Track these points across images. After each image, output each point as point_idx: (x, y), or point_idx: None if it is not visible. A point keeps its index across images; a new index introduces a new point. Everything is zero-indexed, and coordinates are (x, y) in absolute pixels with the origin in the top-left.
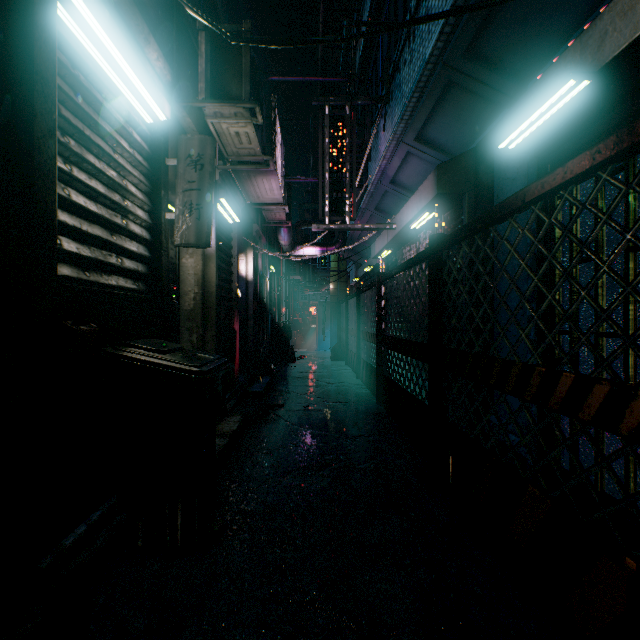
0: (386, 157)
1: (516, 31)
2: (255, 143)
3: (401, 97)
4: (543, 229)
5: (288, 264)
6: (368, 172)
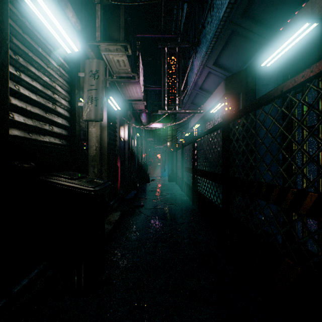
0: (197, 75)
1: (271, 0)
2: (127, 66)
3: (206, 42)
4: (295, 107)
5: (146, 132)
6: (187, 83)
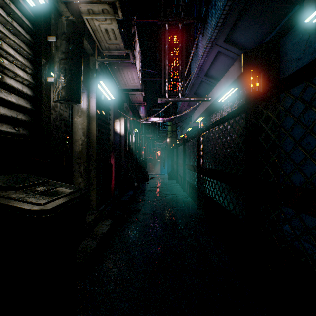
0: (203, 57)
1: None
2: (119, 39)
3: (216, 11)
4: None
5: (145, 128)
6: (190, 71)
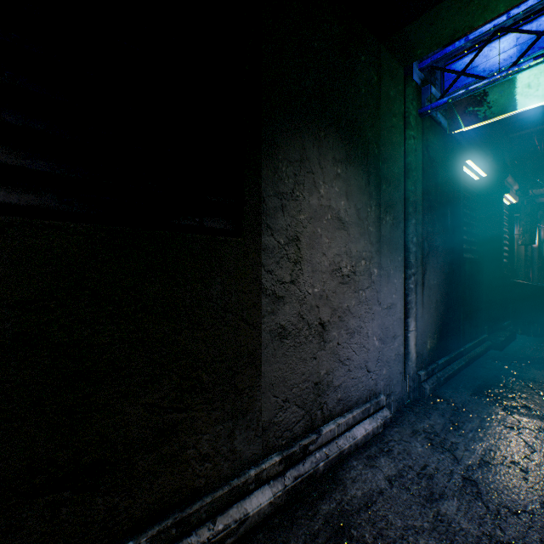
0: None
1: None
2: None
3: None
4: None
5: None
6: None
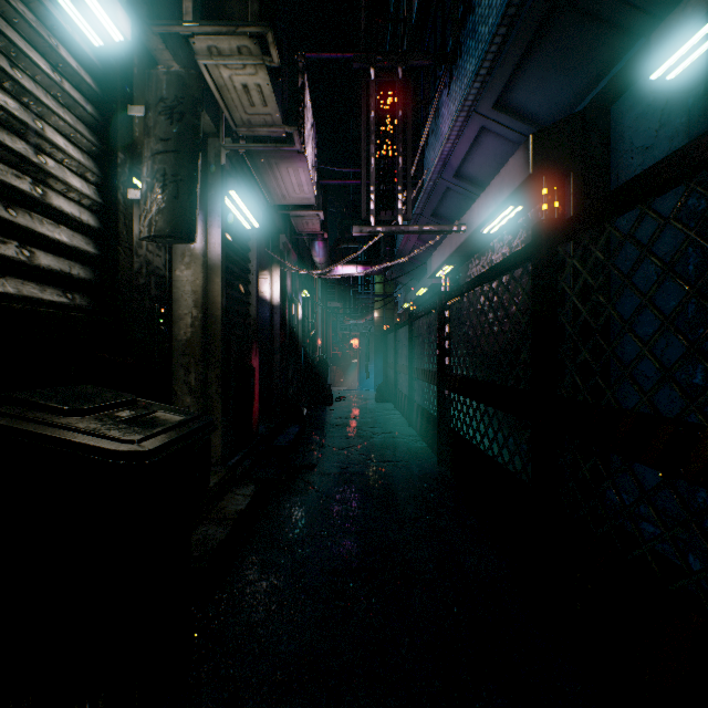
0: (451, 138)
1: None
2: (272, 104)
3: (476, 45)
4: None
5: (325, 289)
6: (424, 166)
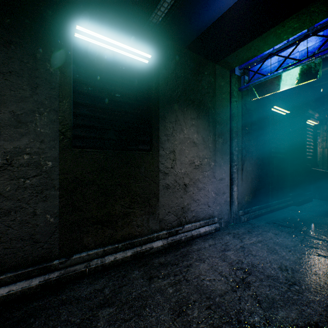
0: None
1: None
2: None
3: None
4: None
5: None
6: None
